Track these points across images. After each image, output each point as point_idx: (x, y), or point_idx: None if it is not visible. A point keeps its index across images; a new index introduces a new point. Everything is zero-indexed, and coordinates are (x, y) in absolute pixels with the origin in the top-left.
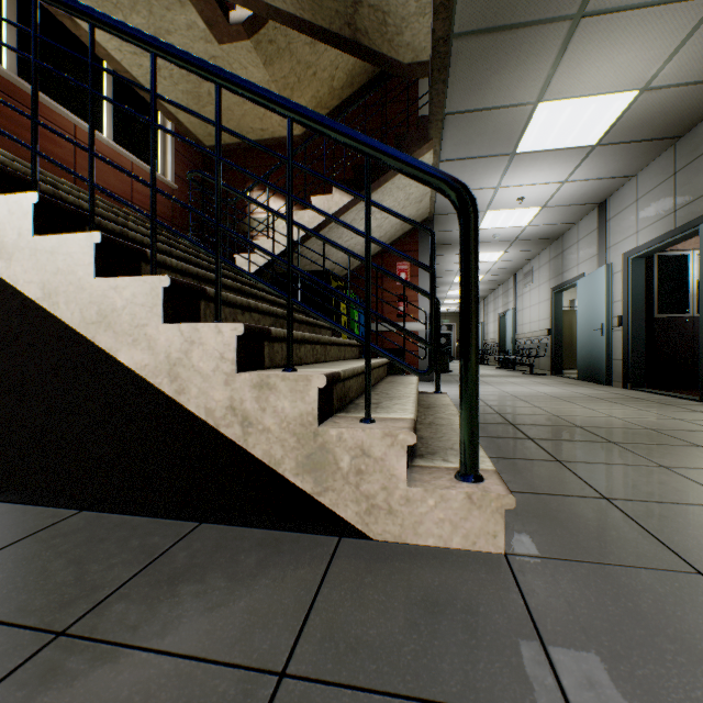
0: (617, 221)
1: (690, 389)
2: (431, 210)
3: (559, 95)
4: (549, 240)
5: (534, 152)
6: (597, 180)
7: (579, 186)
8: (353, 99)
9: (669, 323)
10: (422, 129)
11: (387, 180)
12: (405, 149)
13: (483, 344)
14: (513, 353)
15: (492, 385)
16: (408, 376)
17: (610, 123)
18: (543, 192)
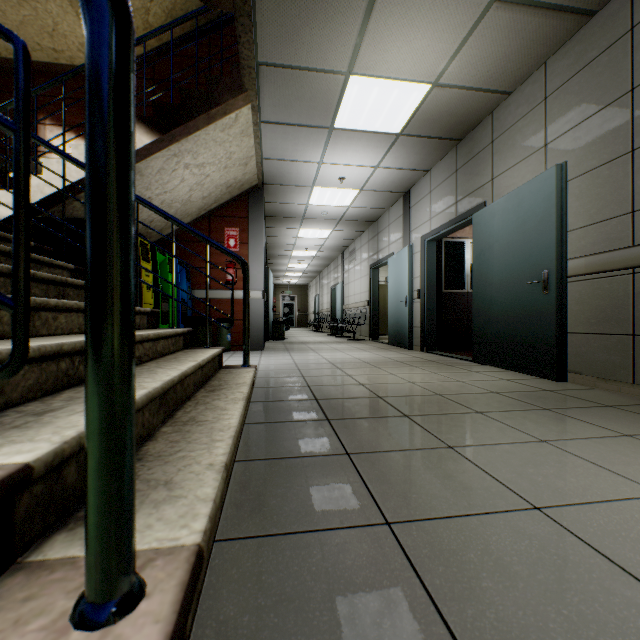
0: (417, 209)
1: (466, 350)
2: (259, 177)
3: (368, 70)
4: (368, 222)
5: (350, 130)
6: (402, 170)
7: (388, 173)
8: (176, 45)
9: (452, 297)
10: (237, 77)
11: (198, 127)
12: (218, 96)
13: (320, 313)
14: (341, 321)
15: (317, 351)
16: (210, 348)
17: (410, 114)
18: (360, 175)
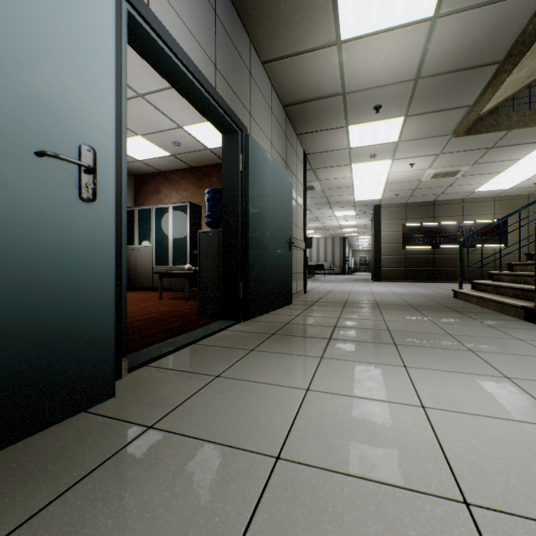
0: None
1: None
2: None
3: (414, 29)
4: None
5: None
6: None
7: None
8: None
9: None
10: None
11: None
12: None
13: None
14: None
15: None
16: None
17: None
18: None
